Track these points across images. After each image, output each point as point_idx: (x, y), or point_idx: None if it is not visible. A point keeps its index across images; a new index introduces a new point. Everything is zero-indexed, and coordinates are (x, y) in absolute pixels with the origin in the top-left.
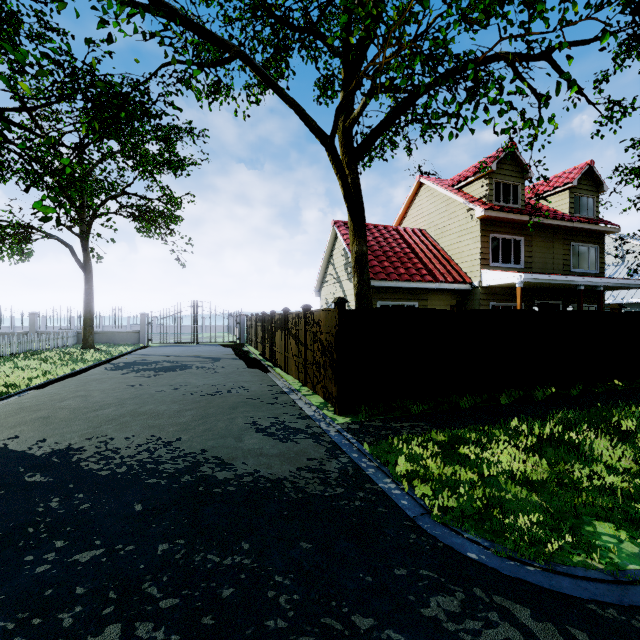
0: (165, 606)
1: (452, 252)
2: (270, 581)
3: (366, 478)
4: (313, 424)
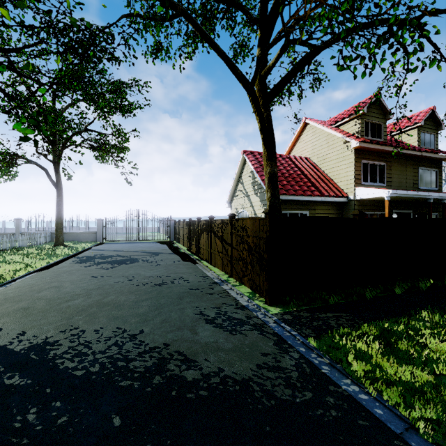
0: None
1: (331, 174)
2: None
3: (325, 378)
4: (251, 314)
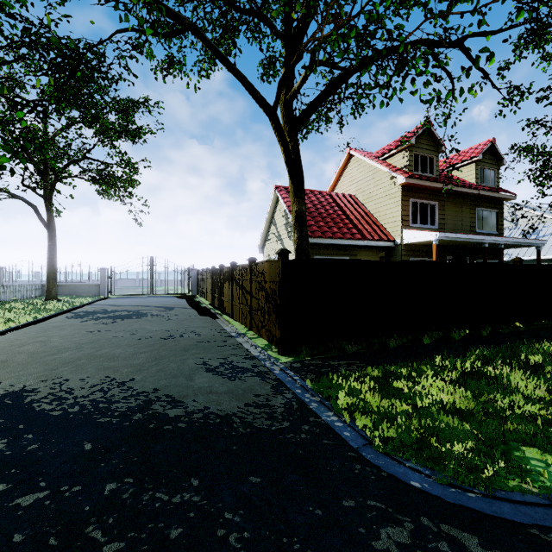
0: (109, 551)
1: (378, 214)
2: (220, 519)
3: (310, 412)
4: (259, 363)
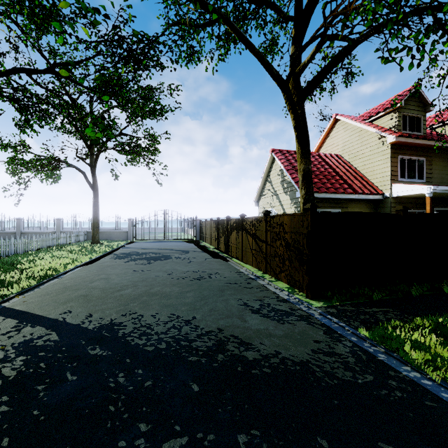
0: None
1: (365, 171)
2: None
3: (383, 364)
4: (295, 307)
